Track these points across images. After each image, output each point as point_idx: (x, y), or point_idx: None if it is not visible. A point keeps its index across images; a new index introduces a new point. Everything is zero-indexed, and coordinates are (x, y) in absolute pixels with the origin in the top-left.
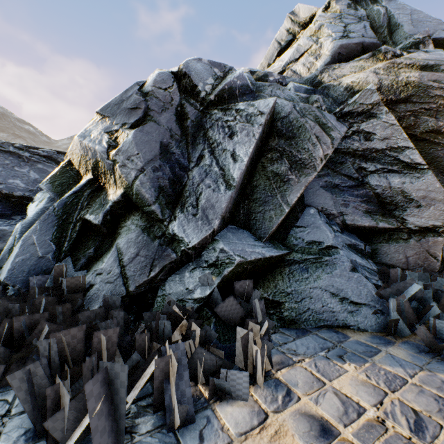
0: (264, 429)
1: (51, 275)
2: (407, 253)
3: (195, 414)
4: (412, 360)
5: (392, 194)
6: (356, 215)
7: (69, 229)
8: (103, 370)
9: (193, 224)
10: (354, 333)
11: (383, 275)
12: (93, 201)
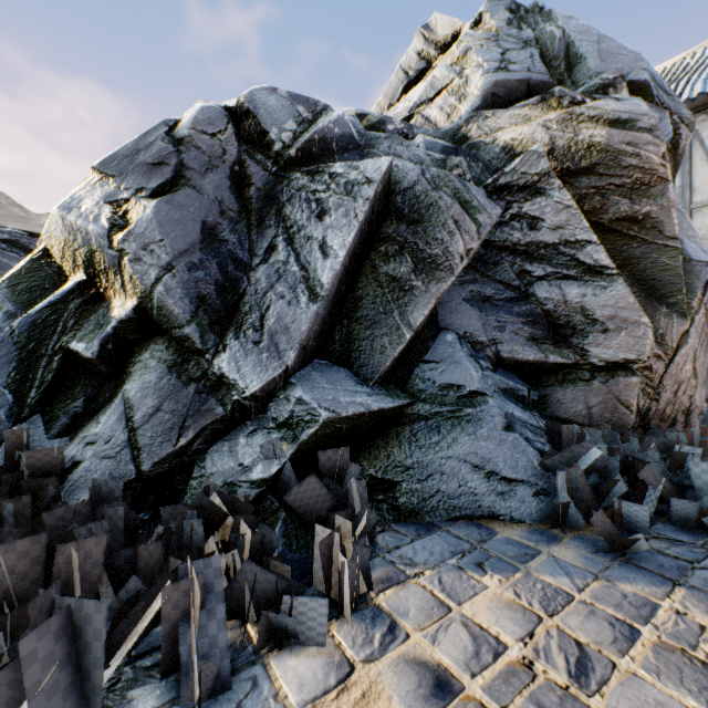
0: (345, 690)
1: (4, 446)
2: (589, 401)
3: (235, 675)
4: (584, 564)
5: (568, 312)
6: (515, 344)
7: (40, 366)
8: (60, 612)
9: (254, 358)
10: (504, 526)
11: (553, 435)
12: (85, 319)
